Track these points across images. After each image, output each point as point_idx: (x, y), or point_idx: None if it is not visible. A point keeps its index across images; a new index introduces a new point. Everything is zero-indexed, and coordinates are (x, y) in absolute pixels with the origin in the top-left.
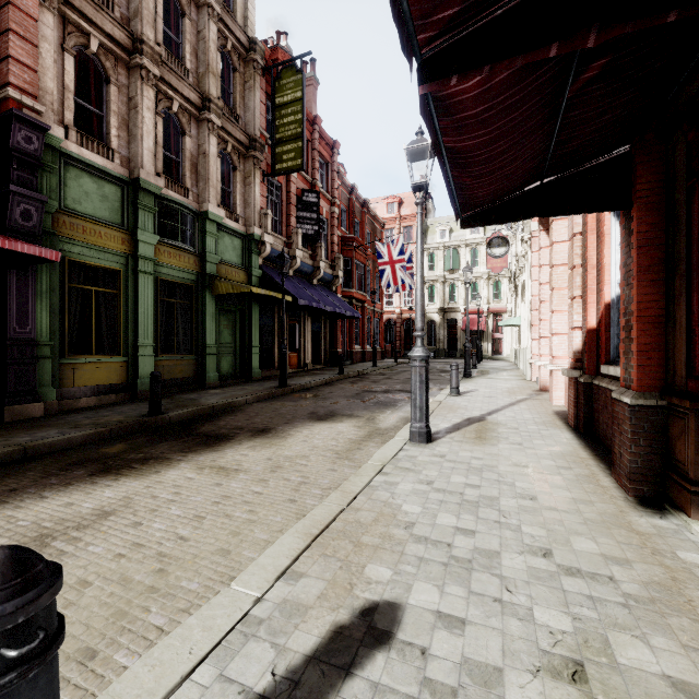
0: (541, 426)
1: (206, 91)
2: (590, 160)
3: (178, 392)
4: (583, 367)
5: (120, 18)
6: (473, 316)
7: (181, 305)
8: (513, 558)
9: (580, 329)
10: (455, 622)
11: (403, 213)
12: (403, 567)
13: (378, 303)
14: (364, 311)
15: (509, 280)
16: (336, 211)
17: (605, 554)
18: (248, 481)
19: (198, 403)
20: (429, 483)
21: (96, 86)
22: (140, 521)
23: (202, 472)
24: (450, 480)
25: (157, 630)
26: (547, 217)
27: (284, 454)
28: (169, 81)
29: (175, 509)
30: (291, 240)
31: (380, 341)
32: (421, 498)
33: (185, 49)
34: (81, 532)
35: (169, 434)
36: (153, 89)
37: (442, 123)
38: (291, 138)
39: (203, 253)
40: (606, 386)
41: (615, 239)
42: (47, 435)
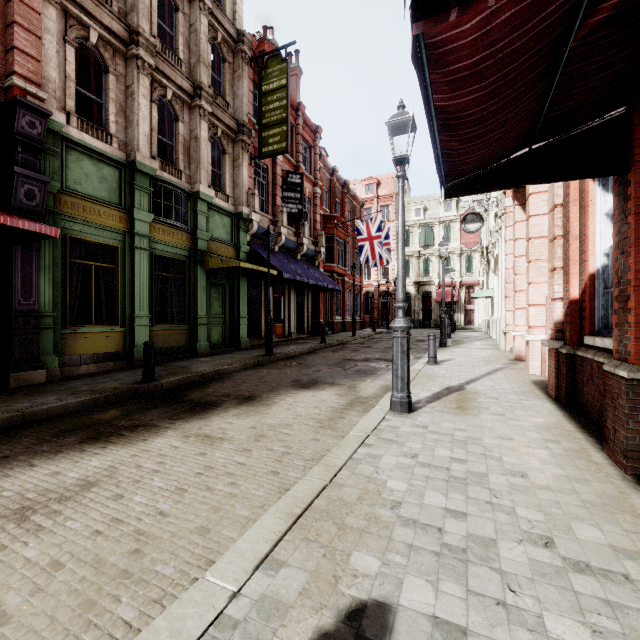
0: (521, 396)
1: (198, 79)
2: (583, 123)
3: (172, 360)
4: (565, 338)
5: (118, 12)
6: (446, 288)
7: (175, 279)
8: (512, 548)
9: (561, 300)
10: (455, 631)
11: (380, 193)
12: (392, 556)
13: (357, 276)
14: (344, 285)
15: (481, 254)
16: (319, 191)
17: (614, 545)
18: (232, 450)
19: (189, 370)
20: (413, 456)
21: (96, 76)
22: (122, 493)
23: (188, 440)
24: (435, 453)
25: (125, 626)
26: (522, 193)
27: (268, 423)
28: (164, 70)
29: (157, 480)
30: (276, 219)
31: (359, 312)
32: (406, 473)
33: (178, 41)
34: (62, 505)
35: (160, 400)
36: (148, 77)
37: (433, 78)
38: (276, 122)
39: (195, 231)
40: (592, 357)
41: (600, 209)
42: (46, 401)
